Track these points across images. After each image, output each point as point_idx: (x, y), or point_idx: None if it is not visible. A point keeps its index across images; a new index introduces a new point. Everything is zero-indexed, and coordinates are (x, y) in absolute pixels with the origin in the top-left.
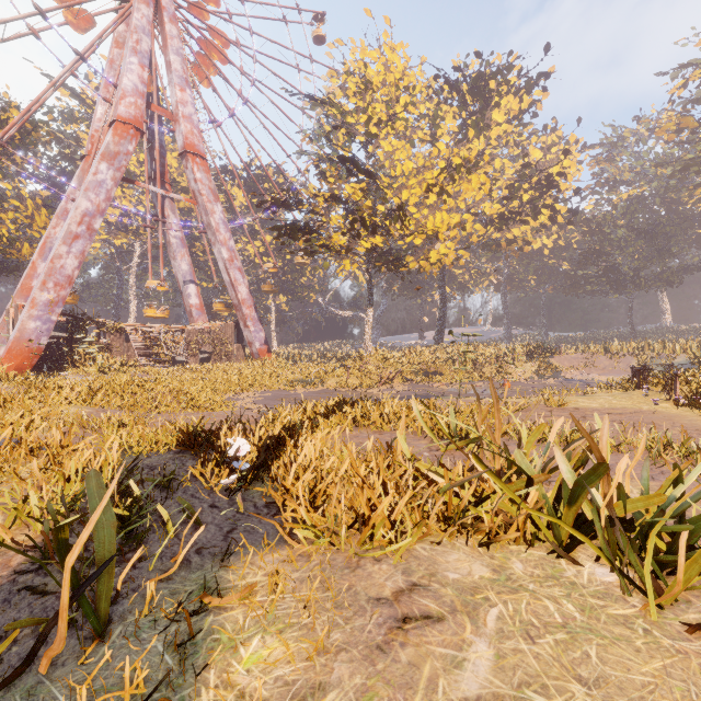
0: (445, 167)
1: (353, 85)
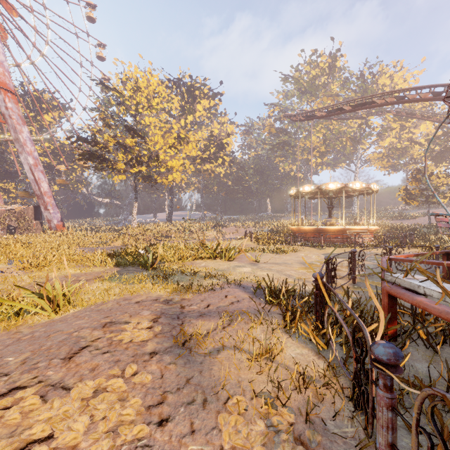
0: (177, 137)
1: (130, 85)
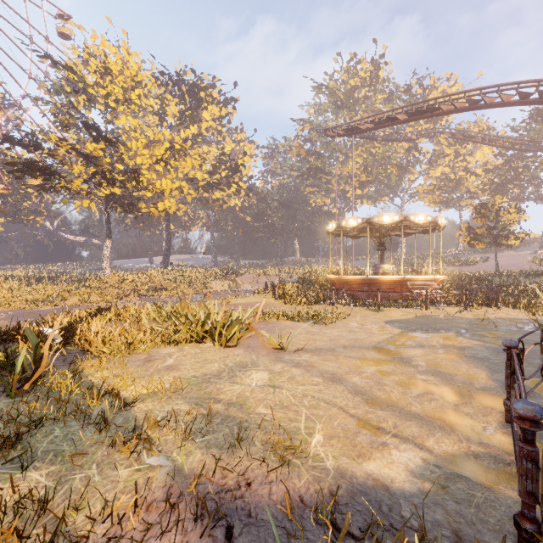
0: (169, 148)
1: (94, 65)
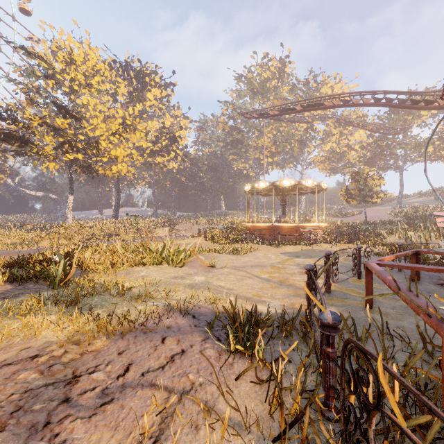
0: (122, 123)
1: (61, 56)
